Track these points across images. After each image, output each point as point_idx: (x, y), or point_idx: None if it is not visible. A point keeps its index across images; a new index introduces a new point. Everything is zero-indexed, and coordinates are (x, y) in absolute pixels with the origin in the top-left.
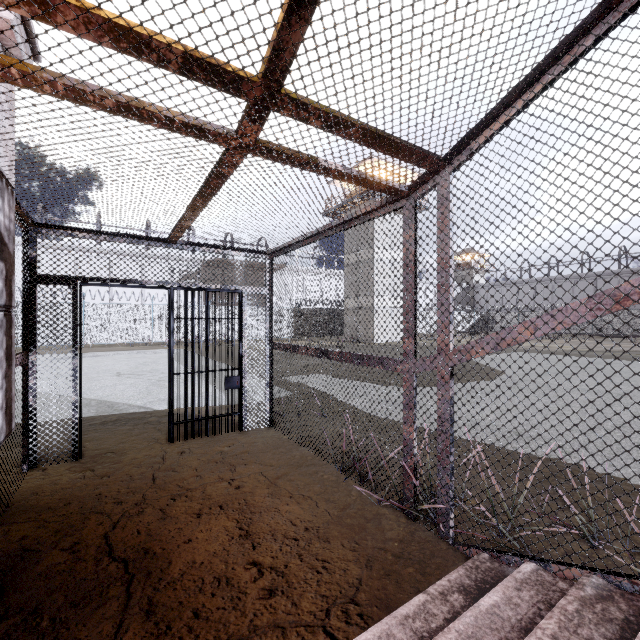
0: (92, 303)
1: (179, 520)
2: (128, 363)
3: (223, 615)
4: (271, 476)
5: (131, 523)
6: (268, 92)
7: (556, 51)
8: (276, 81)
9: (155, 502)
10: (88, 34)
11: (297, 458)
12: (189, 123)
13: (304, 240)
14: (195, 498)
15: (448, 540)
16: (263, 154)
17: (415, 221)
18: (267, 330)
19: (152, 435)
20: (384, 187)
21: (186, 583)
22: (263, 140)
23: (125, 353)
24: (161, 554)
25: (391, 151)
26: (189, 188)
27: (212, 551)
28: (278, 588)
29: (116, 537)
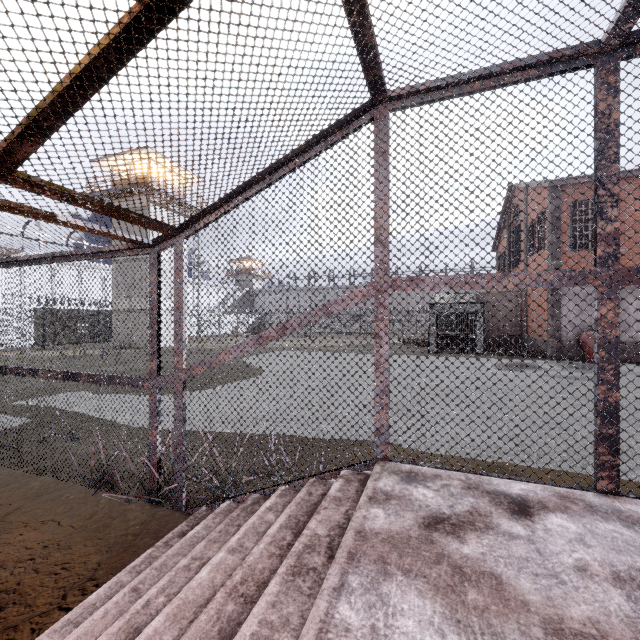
0: None
1: None
2: None
3: None
4: None
5: None
6: None
7: (238, 190)
8: (7, 168)
9: None
10: None
11: (36, 488)
12: None
13: (46, 258)
14: None
15: (182, 509)
16: None
17: (159, 268)
18: None
19: None
20: (129, 240)
21: None
22: None
23: None
24: None
25: (130, 221)
26: None
27: None
28: (9, 602)
29: None
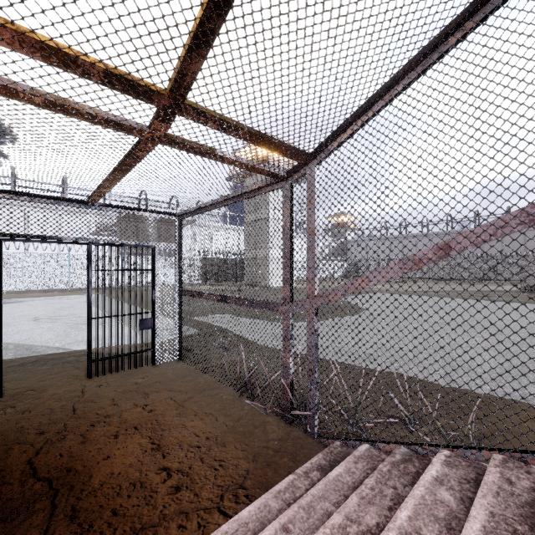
0: (6, 252)
1: (98, 442)
2: (45, 308)
3: (138, 510)
4: (179, 400)
5: (54, 448)
6: (174, 102)
7: (380, 91)
8: (181, 95)
9: (76, 429)
10: (22, 49)
11: (202, 384)
12: (109, 119)
13: (208, 206)
14: (113, 423)
15: (314, 435)
16: (171, 145)
17: (291, 199)
18: (177, 279)
19: (71, 372)
20: (268, 172)
21: (105, 490)
22: (171, 134)
23: (41, 299)
24: (82, 470)
25: (271, 148)
26: (108, 164)
27: (128, 463)
28: (183, 485)
29: (40, 461)
